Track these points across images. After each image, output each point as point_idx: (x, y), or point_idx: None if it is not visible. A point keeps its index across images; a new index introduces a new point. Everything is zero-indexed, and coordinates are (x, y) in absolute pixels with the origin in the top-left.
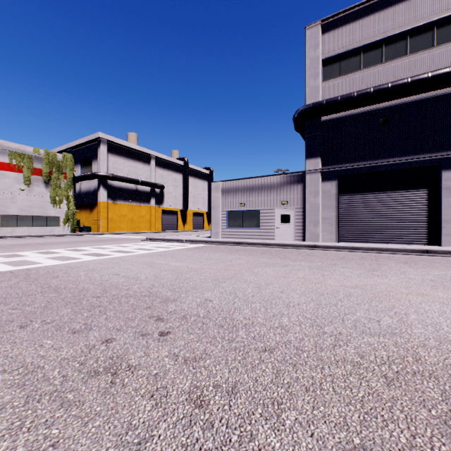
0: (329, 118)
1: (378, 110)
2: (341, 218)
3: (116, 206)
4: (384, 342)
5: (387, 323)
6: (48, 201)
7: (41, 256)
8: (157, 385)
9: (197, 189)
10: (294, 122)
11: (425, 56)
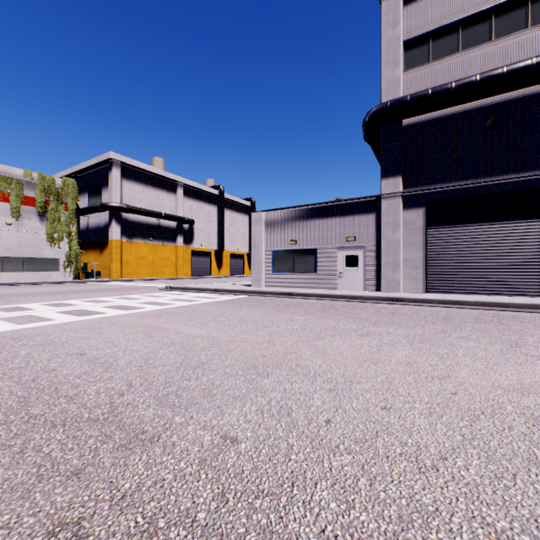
0: (413, 122)
1: (484, 107)
2: (430, 259)
3: (133, 245)
4: None
5: None
6: (44, 239)
7: None
8: None
9: (236, 225)
10: (365, 128)
11: None
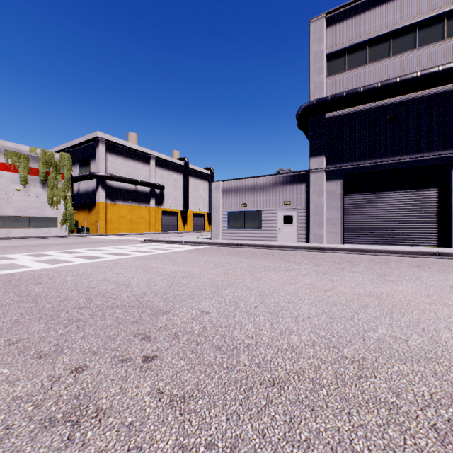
0: (334, 115)
1: (385, 106)
2: (346, 218)
3: (115, 206)
4: (420, 371)
5: (417, 344)
6: (45, 202)
7: (31, 259)
8: (129, 443)
9: (198, 190)
10: (298, 119)
11: (435, 49)
